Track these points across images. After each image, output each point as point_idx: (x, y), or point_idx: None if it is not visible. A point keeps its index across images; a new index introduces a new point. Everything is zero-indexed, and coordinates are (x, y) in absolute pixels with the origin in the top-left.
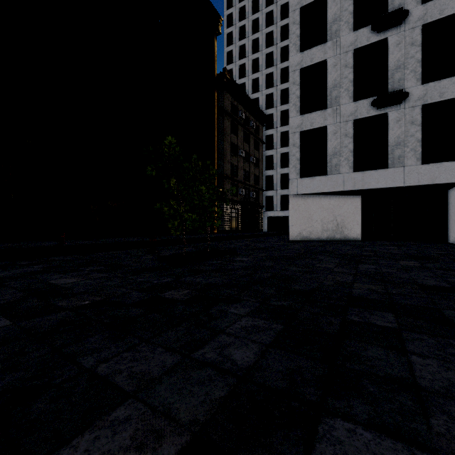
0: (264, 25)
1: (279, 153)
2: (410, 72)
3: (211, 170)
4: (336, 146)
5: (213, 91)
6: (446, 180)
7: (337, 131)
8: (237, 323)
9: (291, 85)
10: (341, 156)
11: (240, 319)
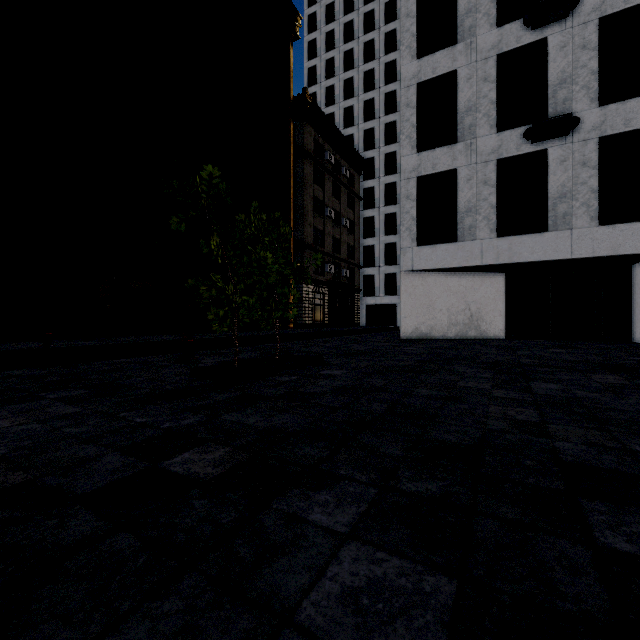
0: (361, 31)
1: (383, 214)
2: (581, 89)
3: (282, 228)
4: (471, 199)
5: (288, 121)
6: (635, 249)
7: (472, 176)
8: (331, 571)
9: (404, 108)
10: (478, 214)
11: (337, 554)
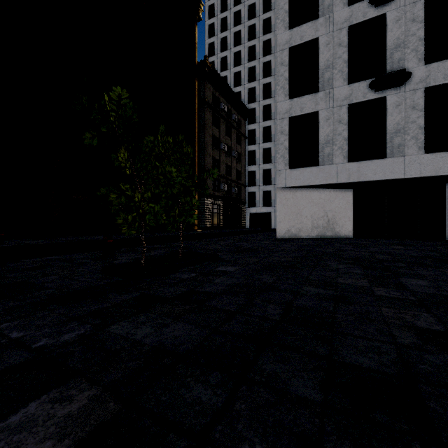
0: (246, 18)
1: (262, 149)
2: (411, 52)
3: (185, 148)
4: (329, 134)
5: (193, 79)
6: None
7: (330, 116)
8: None
9: (279, 66)
10: (334, 145)
11: None
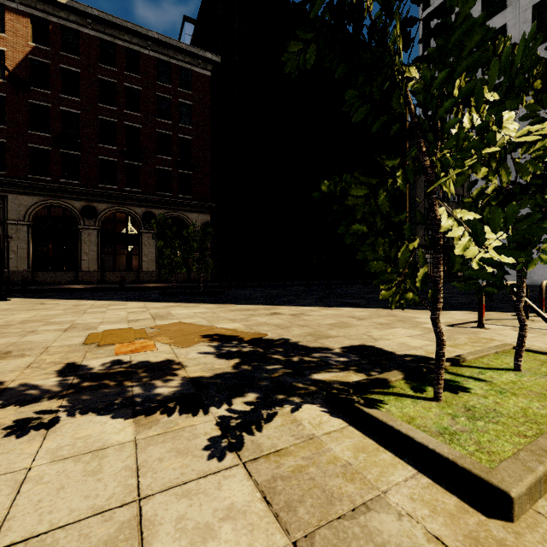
0: None
1: None
2: None
3: None
4: None
5: (404, 143)
6: None
7: None
8: None
9: None
10: (520, 214)
11: None
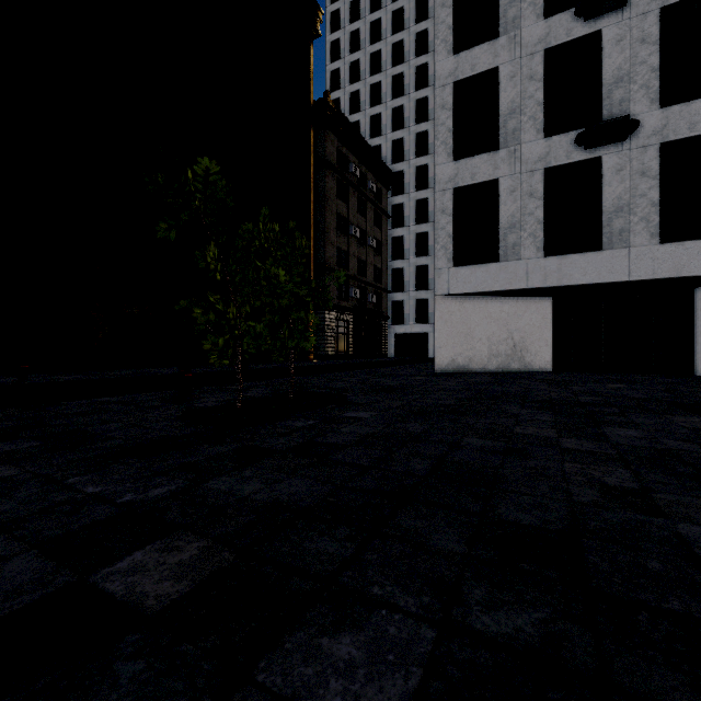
0: (389, 31)
1: (413, 234)
2: (639, 89)
3: (297, 240)
4: (515, 214)
5: (308, 128)
6: (700, 270)
7: (516, 187)
8: None
9: (439, 110)
10: (523, 230)
11: None
